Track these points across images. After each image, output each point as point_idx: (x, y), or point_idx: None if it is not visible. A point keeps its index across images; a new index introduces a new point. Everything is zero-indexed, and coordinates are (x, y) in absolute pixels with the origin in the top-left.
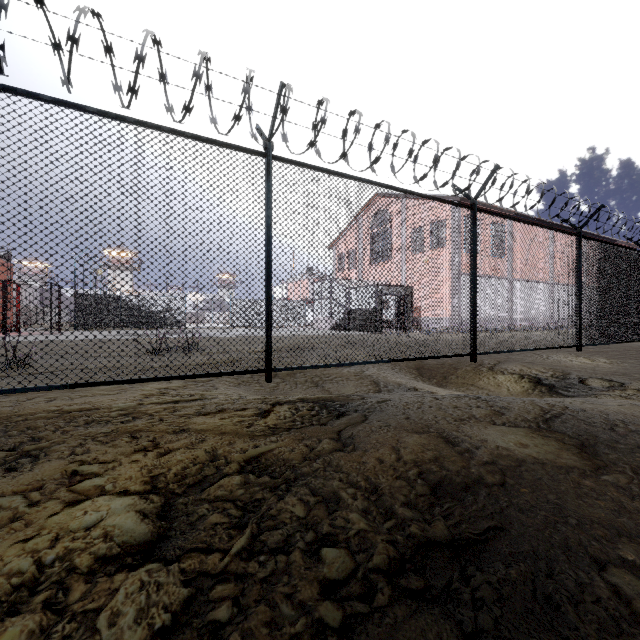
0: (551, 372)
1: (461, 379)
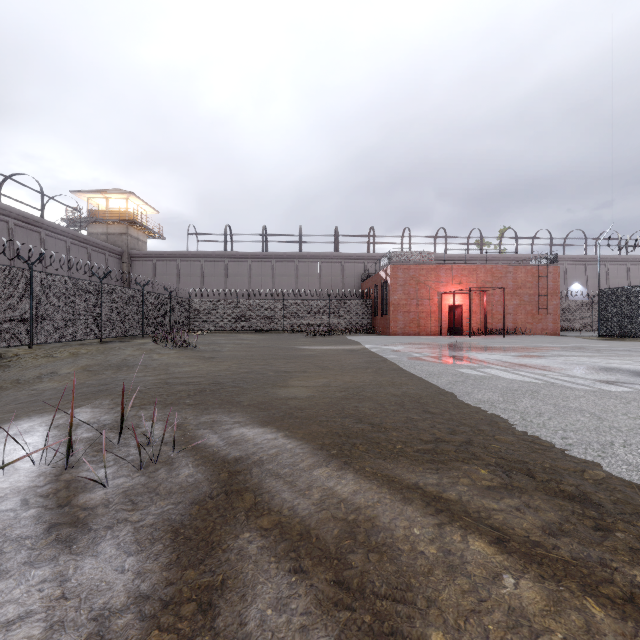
0: None
1: None
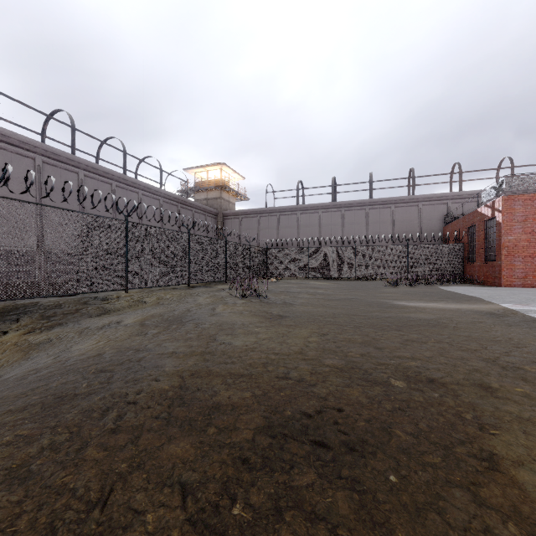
0: None
1: None
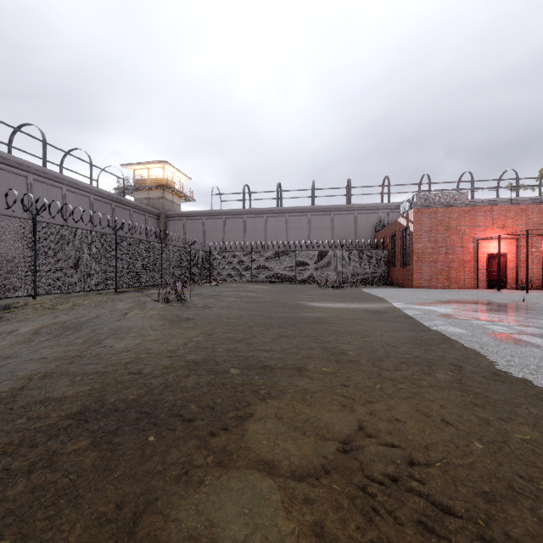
0: None
1: None
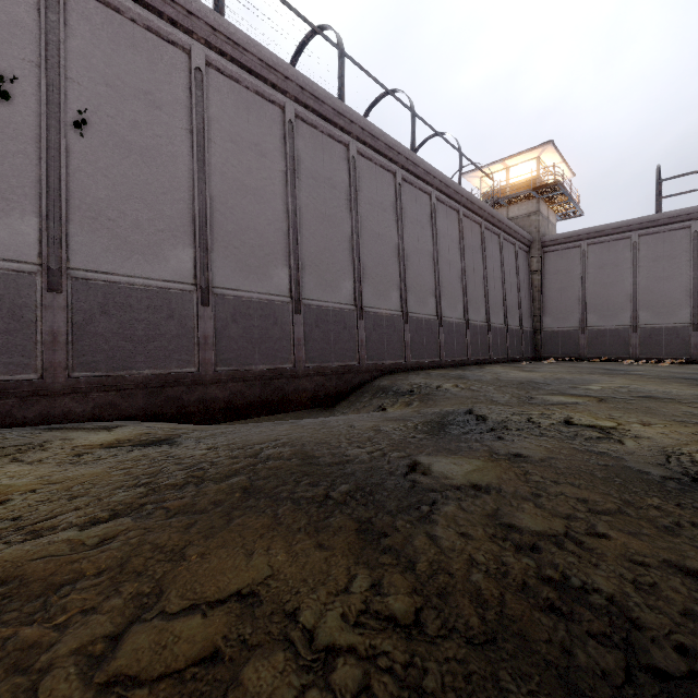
0: None
1: None
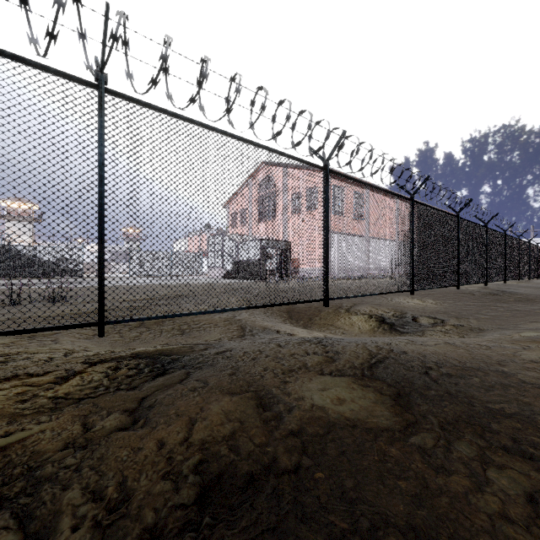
0: (393, 312)
1: (323, 320)
